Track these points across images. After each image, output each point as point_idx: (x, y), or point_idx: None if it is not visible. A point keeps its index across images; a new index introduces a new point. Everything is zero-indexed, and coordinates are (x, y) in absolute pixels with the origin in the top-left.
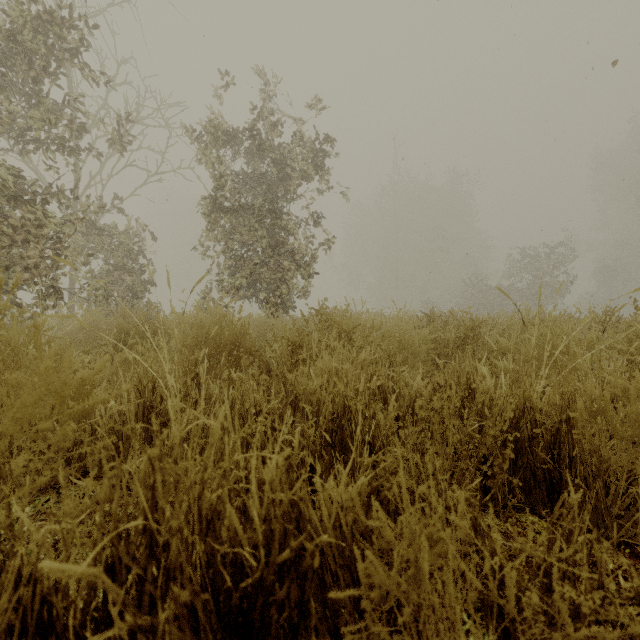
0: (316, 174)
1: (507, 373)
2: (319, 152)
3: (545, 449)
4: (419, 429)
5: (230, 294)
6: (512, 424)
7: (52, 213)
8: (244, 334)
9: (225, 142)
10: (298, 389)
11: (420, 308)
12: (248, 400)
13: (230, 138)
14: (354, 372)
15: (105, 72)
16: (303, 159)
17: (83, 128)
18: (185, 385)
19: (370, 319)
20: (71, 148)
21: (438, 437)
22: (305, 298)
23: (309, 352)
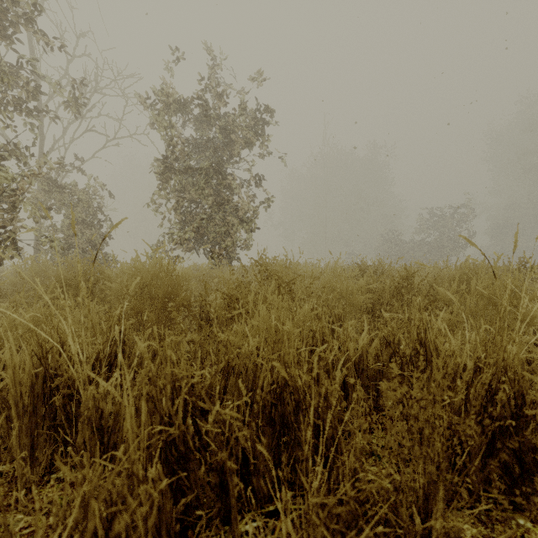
0: (257, 140)
1: (452, 325)
2: (260, 121)
3: (536, 433)
4: (396, 430)
5: (180, 246)
6: (485, 396)
7: (7, 169)
8: (178, 285)
9: (175, 109)
10: (232, 350)
11: (345, 259)
12: (164, 375)
13: (180, 106)
14: (296, 330)
15: (60, 39)
16: (245, 126)
17: (41, 92)
18: (105, 344)
19: (307, 269)
20: (29, 110)
21: (444, 466)
22: (247, 250)
23: (245, 308)
